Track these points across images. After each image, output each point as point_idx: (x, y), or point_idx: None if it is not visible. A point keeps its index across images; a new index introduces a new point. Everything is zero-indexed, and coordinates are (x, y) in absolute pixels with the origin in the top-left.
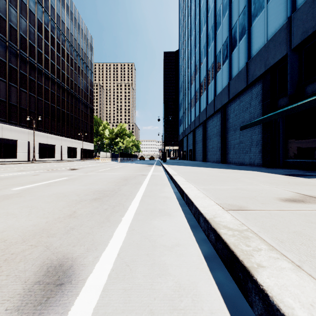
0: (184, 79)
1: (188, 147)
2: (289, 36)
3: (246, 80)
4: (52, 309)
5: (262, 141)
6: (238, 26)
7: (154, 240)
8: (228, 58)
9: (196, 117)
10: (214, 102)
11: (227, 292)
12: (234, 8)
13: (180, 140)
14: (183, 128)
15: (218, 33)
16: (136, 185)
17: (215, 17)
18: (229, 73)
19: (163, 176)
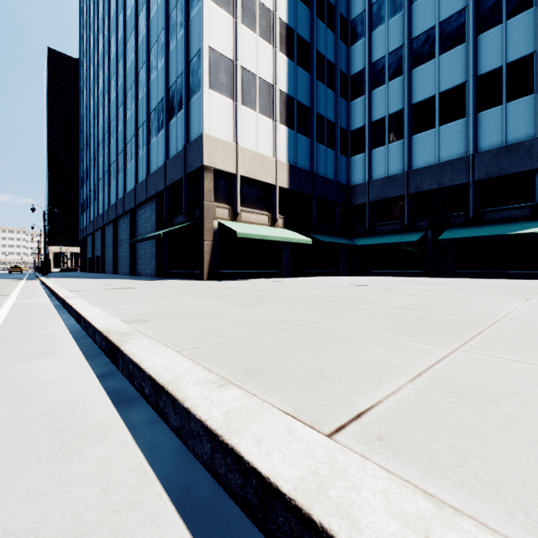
0: (89, 141)
1: (96, 253)
2: (165, 177)
3: (146, 194)
4: (8, 295)
5: (156, 255)
6: (142, 133)
7: (30, 293)
8: (135, 159)
9: (106, 211)
10: (123, 200)
11: (115, 389)
12: (140, 109)
13: (83, 240)
14: (87, 219)
15: (128, 119)
16: (11, 289)
17: (125, 96)
18: (136, 176)
19: (38, 285)
